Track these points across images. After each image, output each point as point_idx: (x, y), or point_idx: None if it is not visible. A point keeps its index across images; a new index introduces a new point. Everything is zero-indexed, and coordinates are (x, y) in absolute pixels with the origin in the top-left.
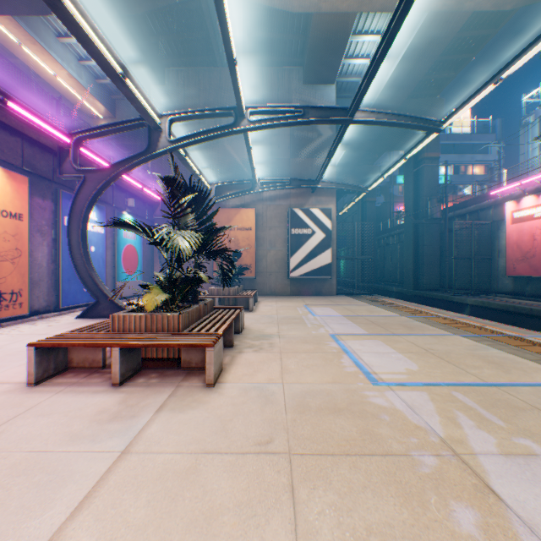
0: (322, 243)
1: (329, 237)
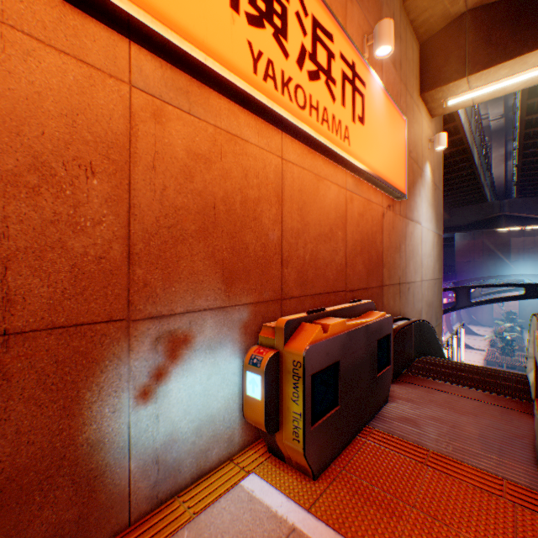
0: None
1: None
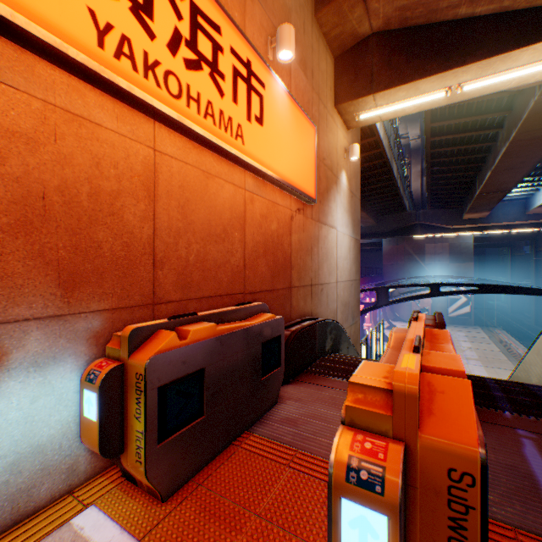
0: (464, 302)
1: (468, 300)
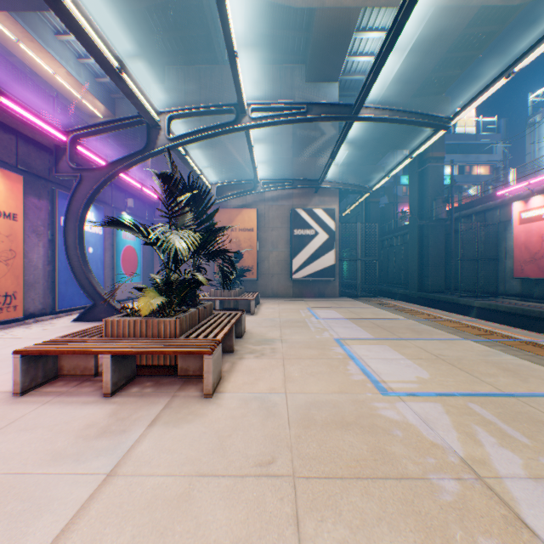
0: (325, 244)
1: (332, 238)
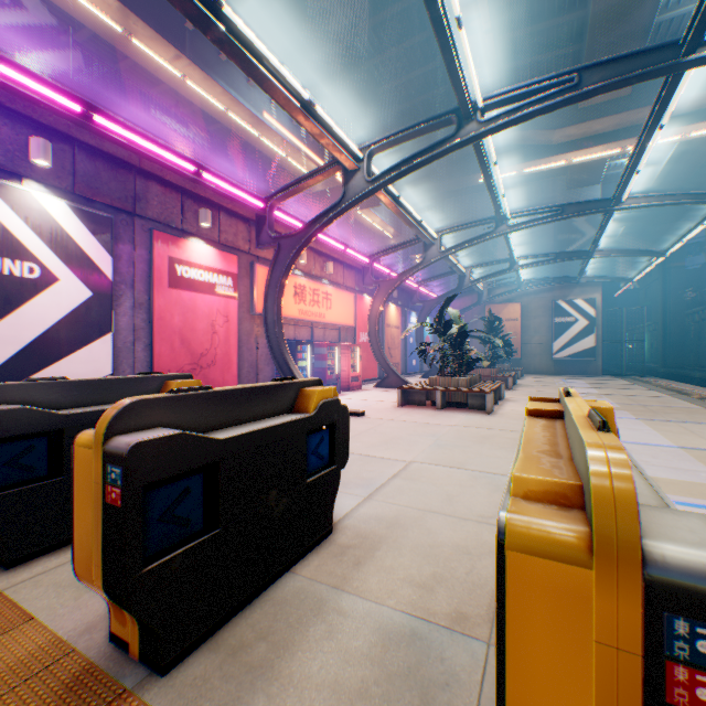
0: (584, 329)
1: (591, 323)
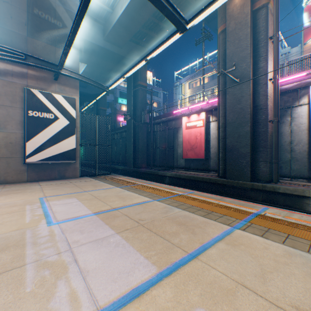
0: (67, 130)
1: (74, 124)
